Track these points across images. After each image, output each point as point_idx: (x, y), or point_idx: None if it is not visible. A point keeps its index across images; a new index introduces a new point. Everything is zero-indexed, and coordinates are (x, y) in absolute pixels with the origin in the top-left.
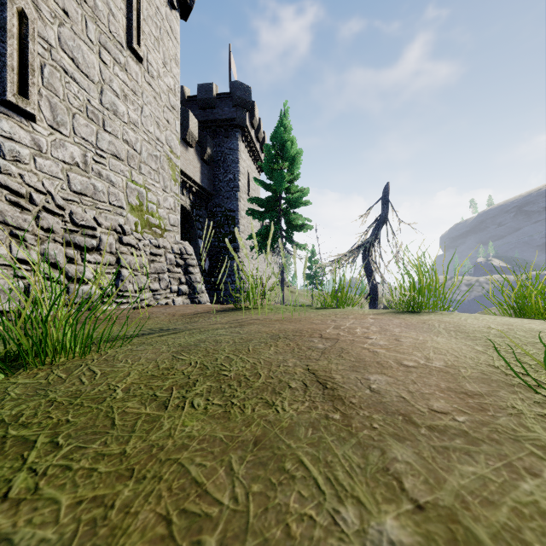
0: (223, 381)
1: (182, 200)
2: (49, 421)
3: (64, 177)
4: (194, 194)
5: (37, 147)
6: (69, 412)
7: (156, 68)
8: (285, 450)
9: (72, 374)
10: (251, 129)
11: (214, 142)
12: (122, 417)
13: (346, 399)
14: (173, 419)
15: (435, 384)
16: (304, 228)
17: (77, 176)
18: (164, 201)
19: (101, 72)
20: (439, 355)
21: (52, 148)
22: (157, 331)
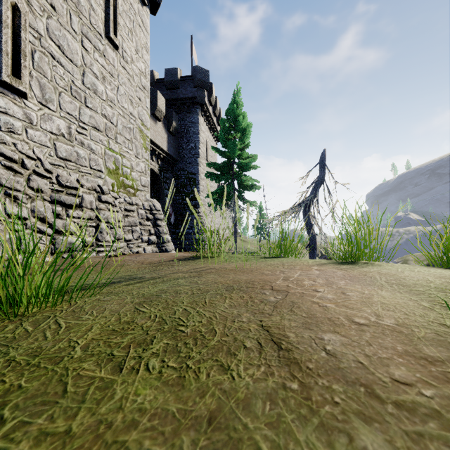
0: (180, 338)
1: (152, 165)
2: (1, 385)
3: (51, 146)
4: (162, 160)
5: (29, 120)
6: (24, 375)
7: (130, 55)
8: (241, 432)
9: (38, 327)
10: (209, 106)
11: (178, 116)
12: (75, 382)
13: (303, 363)
14: (126, 385)
15: (391, 346)
16: (253, 188)
17: (62, 144)
18: (136, 166)
19: (83, 57)
20: (388, 311)
21: (41, 121)
22: (125, 279)
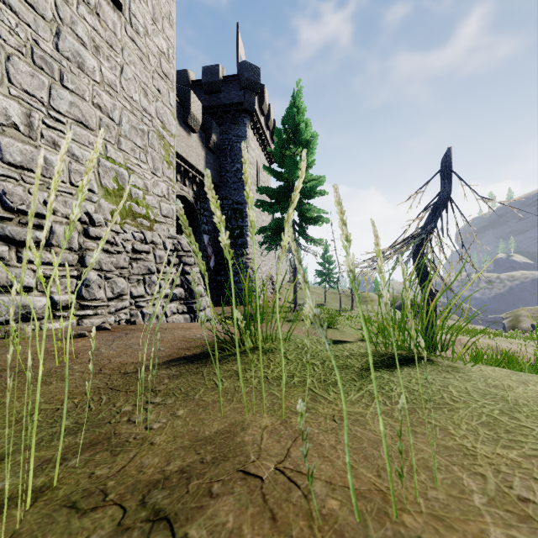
0: None
1: (185, 191)
2: None
3: None
4: (199, 185)
5: None
6: None
7: (142, 23)
8: None
9: None
10: (260, 115)
11: (220, 129)
12: None
13: None
14: None
15: None
16: (319, 221)
17: (14, 142)
18: (153, 187)
19: (58, 7)
20: None
21: None
22: None
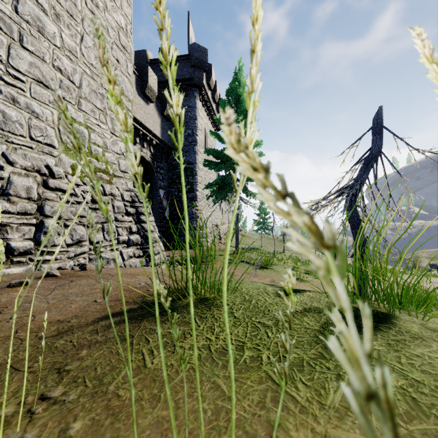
0: None
1: (143, 152)
2: None
3: None
4: (155, 148)
5: None
6: None
7: None
8: None
9: None
10: (208, 89)
11: None
12: None
13: None
14: None
15: None
16: None
17: None
18: (112, 145)
19: None
20: None
21: None
22: None
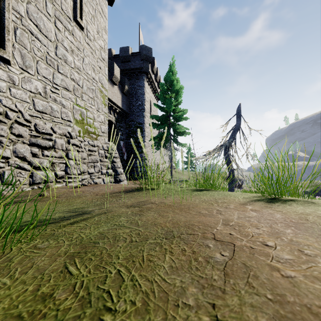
0: None
1: (110, 117)
2: None
3: (30, 101)
4: (118, 114)
5: (12, 81)
6: None
7: (92, 34)
8: None
9: None
10: (152, 74)
11: (130, 82)
12: None
13: None
14: None
15: None
16: (184, 133)
17: (39, 100)
18: (97, 117)
19: (56, 34)
20: None
21: (22, 82)
22: (76, 214)
